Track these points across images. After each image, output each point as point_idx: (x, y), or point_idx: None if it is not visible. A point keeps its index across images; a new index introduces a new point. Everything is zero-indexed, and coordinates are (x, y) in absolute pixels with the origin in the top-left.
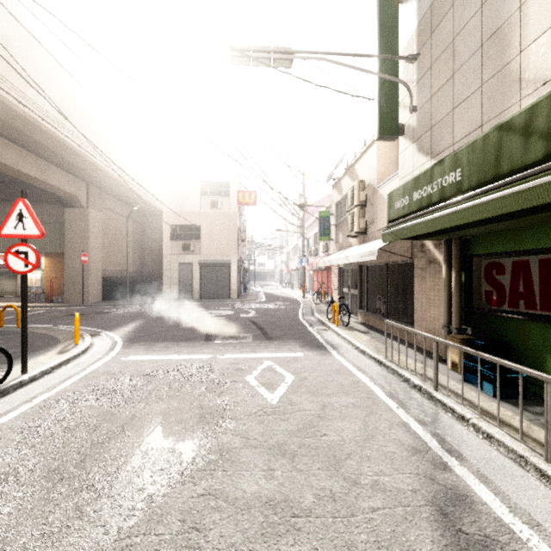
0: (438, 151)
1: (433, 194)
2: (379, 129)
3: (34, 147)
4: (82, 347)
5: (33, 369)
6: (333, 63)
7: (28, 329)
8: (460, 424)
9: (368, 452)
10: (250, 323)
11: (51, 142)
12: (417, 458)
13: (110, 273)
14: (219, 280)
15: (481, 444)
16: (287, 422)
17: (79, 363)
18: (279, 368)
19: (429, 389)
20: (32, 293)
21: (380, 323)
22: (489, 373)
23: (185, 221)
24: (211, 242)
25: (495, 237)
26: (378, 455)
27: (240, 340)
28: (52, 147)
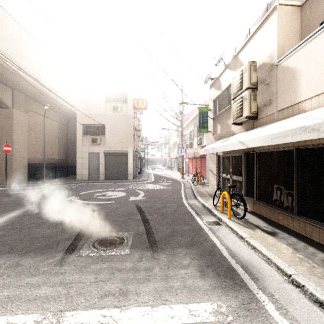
0: None
1: None
2: None
3: None
4: None
5: None
6: None
7: None
8: None
9: None
10: (136, 210)
11: None
12: None
13: (37, 160)
14: (119, 165)
15: None
16: None
17: None
18: None
19: None
20: None
21: (284, 218)
22: None
23: (93, 121)
24: (113, 137)
25: None
26: None
27: (114, 249)
28: None
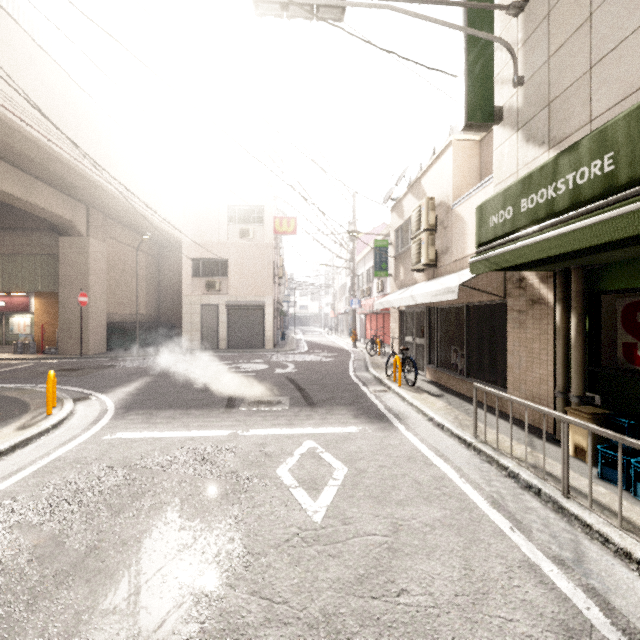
0: (562, 135)
1: (558, 197)
2: (467, 113)
3: (15, 158)
4: (54, 418)
5: None
6: (404, 13)
7: None
8: (623, 566)
9: (484, 636)
10: (288, 381)
11: (35, 151)
12: None
13: (118, 317)
14: (251, 325)
15: None
16: (338, 560)
17: (44, 444)
18: (325, 453)
19: (554, 495)
20: (19, 341)
21: (456, 382)
22: None
23: (209, 254)
24: (241, 279)
25: None
26: None
27: (273, 406)
28: (37, 158)
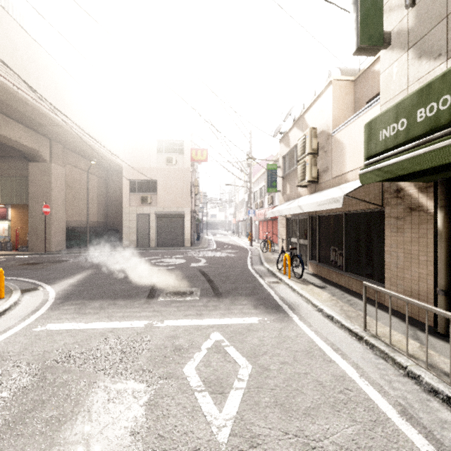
0: None
1: None
2: (359, 36)
3: None
4: None
5: None
6: None
7: None
8: None
9: None
10: (200, 273)
11: (3, 94)
12: None
13: (75, 223)
14: (174, 229)
15: None
16: None
17: None
18: (230, 347)
19: None
20: None
21: (336, 276)
22: None
23: (143, 176)
24: (166, 195)
25: None
26: None
27: (186, 297)
28: (6, 100)
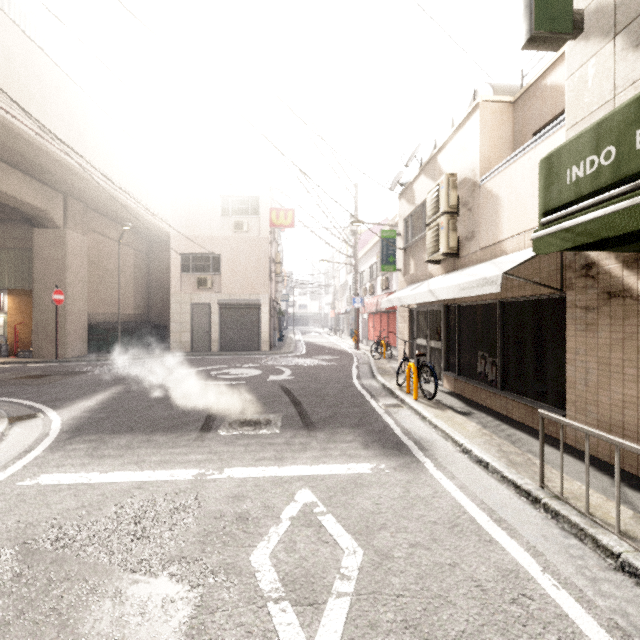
0: None
1: None
2: (534, 17)
3: None
4: None
5: None
6: None
7: None
8: None
9: None
10: (282, 391)
11: None
12: None
13: (101, 317)
14: (246, 326)
15: None
16: None
17: None
18: (327, 516)
19: None
20: None
21: (486, 396)
22: None
23: (200, 248)
24: (234, 276)
25: None
26: None
27: (260, 429)
28: None
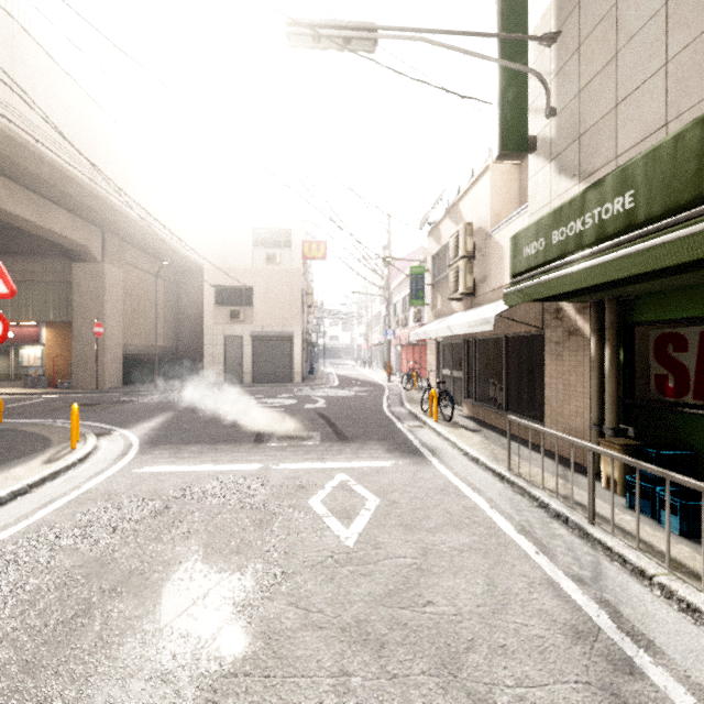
0: (591, 169)
1: (585, 231)
2: (500, 143)
3: (28, 180)
4: (80, 453)
5: (1, 488)
6: (436, 44)
7: (14, 425)
8: (637, 583)
9: (501, 637)
10: (318, 416)
11: (50, 173)
12: (581, 649)
13: (134, 349)
14: (278, 358)
15: (680, 621)
16: (369, 578)
17: (72, 478)
18: (357, 486)
19: (580, 522)
20: (29, 375)
21: (495, 417)
22: (672, 498)
23: (233, 281)
24: (267, 308)
25: (673, 296)
26: (518, 644)
27: (303, 442)
28: (51, 180)
